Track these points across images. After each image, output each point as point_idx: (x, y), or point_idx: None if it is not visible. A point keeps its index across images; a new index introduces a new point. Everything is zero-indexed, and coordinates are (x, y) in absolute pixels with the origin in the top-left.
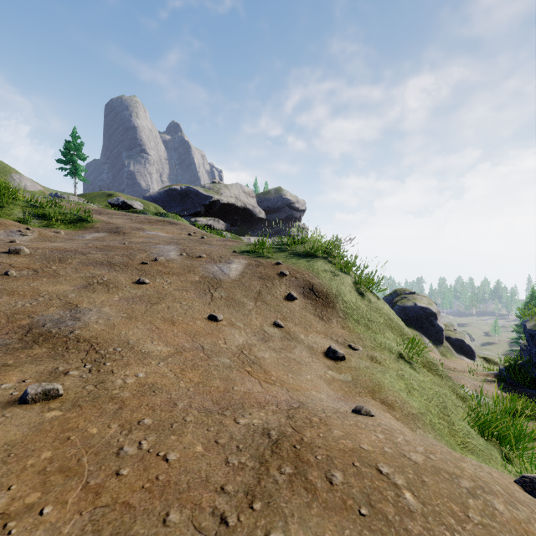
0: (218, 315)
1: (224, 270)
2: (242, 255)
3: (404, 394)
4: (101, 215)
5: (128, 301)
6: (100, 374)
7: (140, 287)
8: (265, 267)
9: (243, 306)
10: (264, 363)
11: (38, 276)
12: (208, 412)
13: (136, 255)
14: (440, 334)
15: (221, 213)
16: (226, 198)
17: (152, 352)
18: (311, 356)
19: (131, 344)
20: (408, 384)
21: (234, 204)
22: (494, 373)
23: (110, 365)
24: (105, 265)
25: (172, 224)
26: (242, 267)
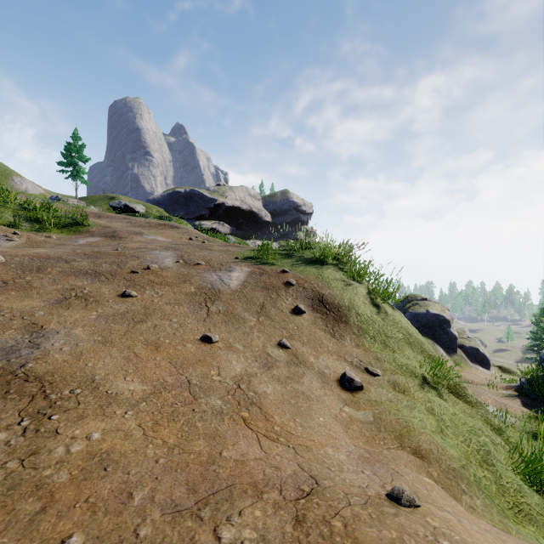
0: (213, 335)
1: (223, 279)
2: (245, 261)
3: (438, 439)
4: (100, 219)
5: (107, 319)
6: (37, 438)
7: (125, 301)
8: (270, 276)
9: (243, 323)
10: (265, 403)
11: (6, 289)
12: (176, 513)
13: (126, 263)
14: (454, 342)
15: (226, 216)
16: (231, 200)
17: (122, 393)
18: (323, 386)
19: (97, 382)
20: (439, 421)
21: (239, 207)
22: (514, 386)
23: (57, 419)
24: (88, 275)
25: (173, 227)
26: (244, 276)
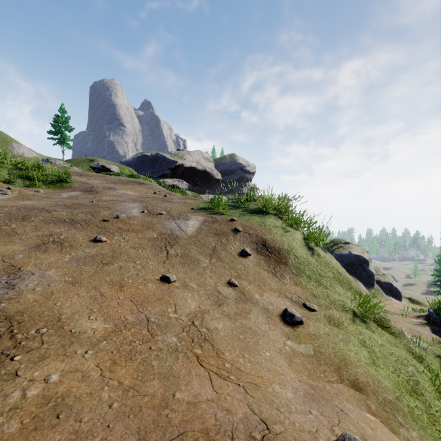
0: (170, 276)
1: (181, 226)
2: (199, 211)
3: (372, 371)
4: (81, 177)
5: (79, 261)
6: None
7: (95, 245)
8: (220, 223)
9: (198, 264)
10: (217, 339)
11: None
12: None
13: (99, 213)
14: (372, 278)
15: (184, 175)
16: (189, 162)
17: (84, 332)
18: (268, 321)
19: (62, 321)
20: (371, 352)
21: (195, 168)
22: (424, 315)
23: (19, 360)
24: (66, 223)
25: (141, 184)
26: (199, 223)
